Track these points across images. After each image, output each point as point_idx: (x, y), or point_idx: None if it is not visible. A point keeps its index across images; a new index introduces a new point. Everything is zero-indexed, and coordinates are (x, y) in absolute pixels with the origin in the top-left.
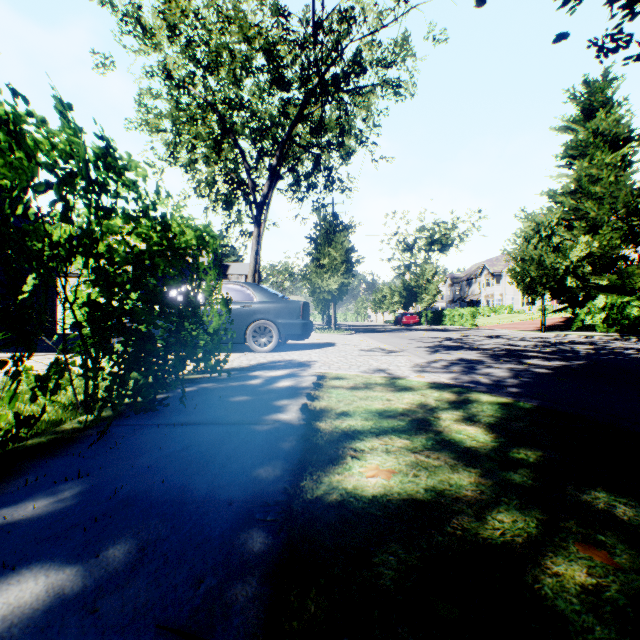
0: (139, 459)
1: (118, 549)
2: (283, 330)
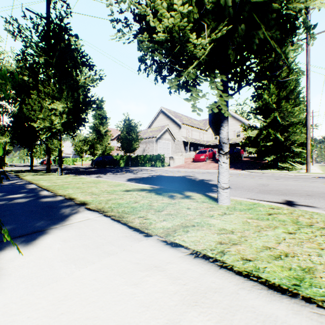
0: None
1: None
2: None
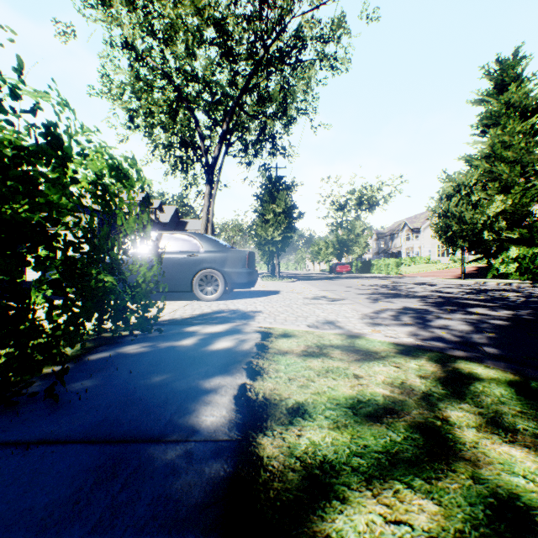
0: None
1: None
2: (229, 279)
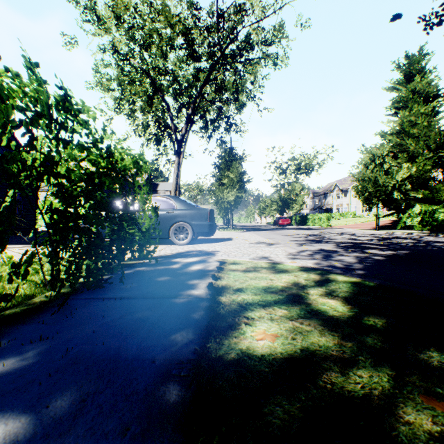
0: (87, 325)
1: (64, 400)
2: (196, 229)
